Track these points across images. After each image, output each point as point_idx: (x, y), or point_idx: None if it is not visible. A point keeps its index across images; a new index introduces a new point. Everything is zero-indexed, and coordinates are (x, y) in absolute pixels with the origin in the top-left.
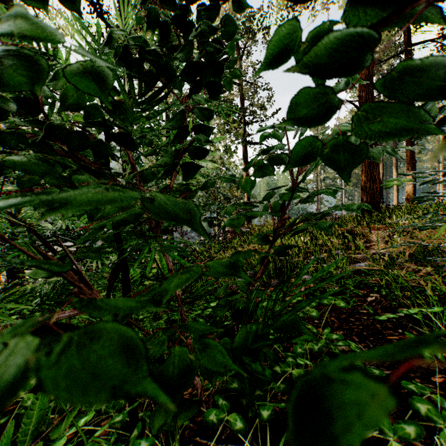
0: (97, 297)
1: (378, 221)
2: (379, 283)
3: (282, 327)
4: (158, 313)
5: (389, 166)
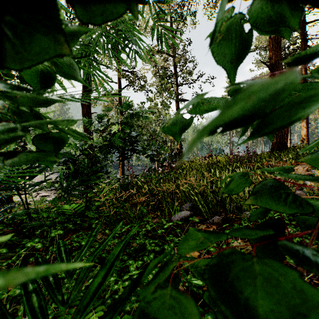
0: None
1: (292, 157)
2: None
3: None
4: None
5: None
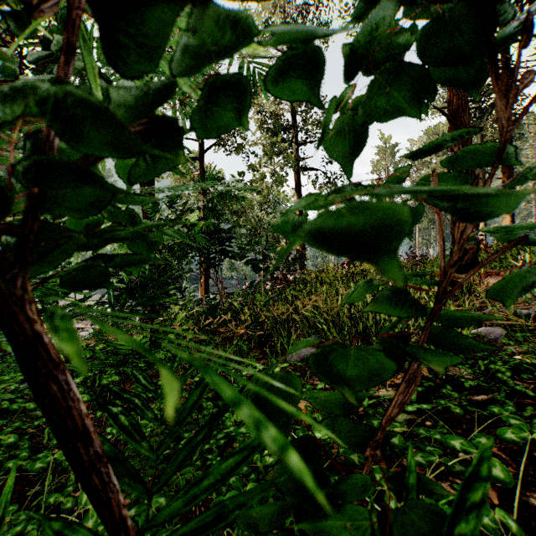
0: None
1: None
2: None
3: None
4: (155, 431)
5: None
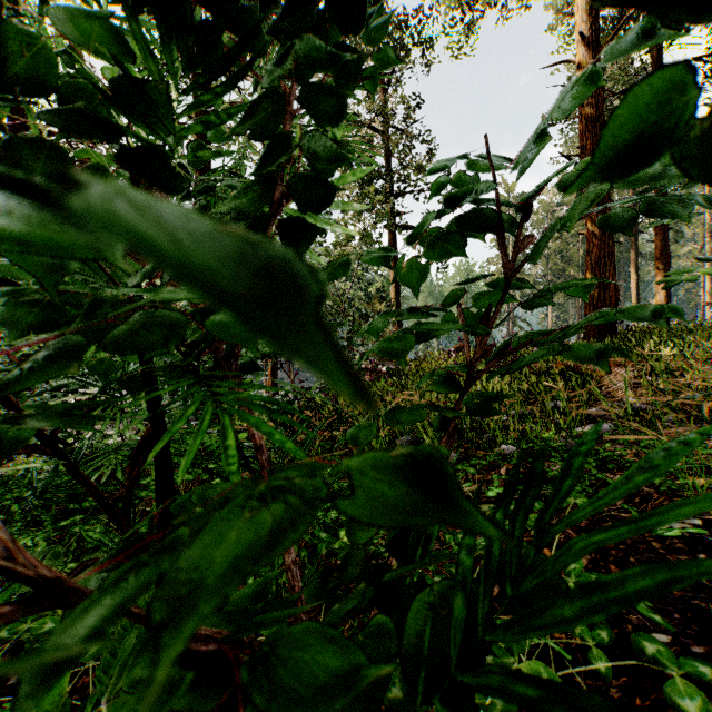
0: (17, 558)
1: None
2: None
3: (523, 595)
4: None
5: (623, 265)
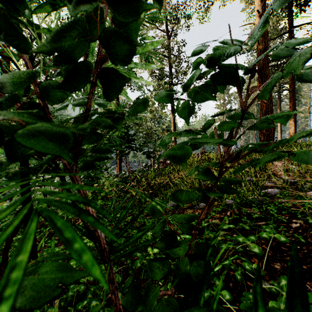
0: None
1: None
2: (301, 210)
3: None
4: None
5: None
